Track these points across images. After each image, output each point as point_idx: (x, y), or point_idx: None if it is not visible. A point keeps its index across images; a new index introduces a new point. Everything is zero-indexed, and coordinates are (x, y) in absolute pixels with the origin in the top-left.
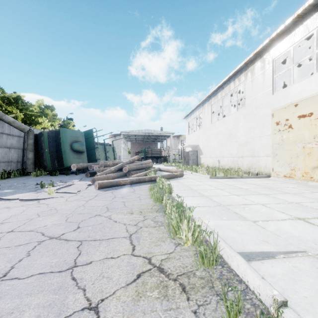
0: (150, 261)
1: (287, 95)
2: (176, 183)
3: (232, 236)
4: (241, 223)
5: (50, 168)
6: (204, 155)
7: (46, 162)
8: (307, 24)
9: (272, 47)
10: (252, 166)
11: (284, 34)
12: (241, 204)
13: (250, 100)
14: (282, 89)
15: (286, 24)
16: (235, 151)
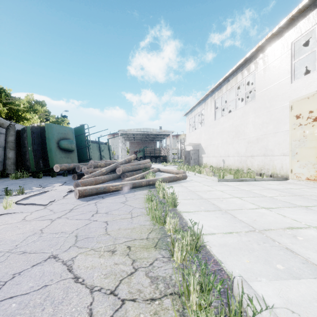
0: None
1: (311, 83)
2: (179, 187)
3: None
4: None
5: (34, 168)
6: (207, 155)
7: (29, 162)
8: None
9: (290, 28)
10: (264, 167)
11: (307, 10)
12: (284, 227)
13: (261, 91)
14: (304, 76)
15: None
16: (243, 149)
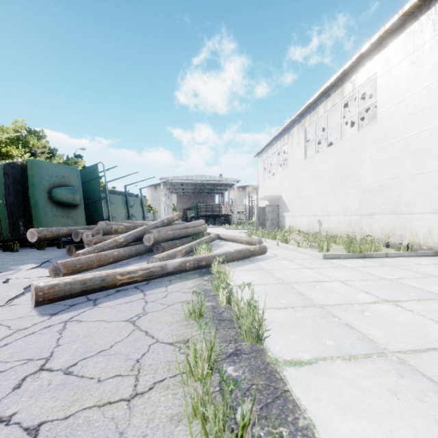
0: None
1: None
2: (256, 273)
3: None
4: None
5: (8, 235)
6: (292, 213)
7: None
8: None
9: None
10: (395, 232)
11: None
12: None
13: (389, 106)
14: None
15: None
16: (354, 204)
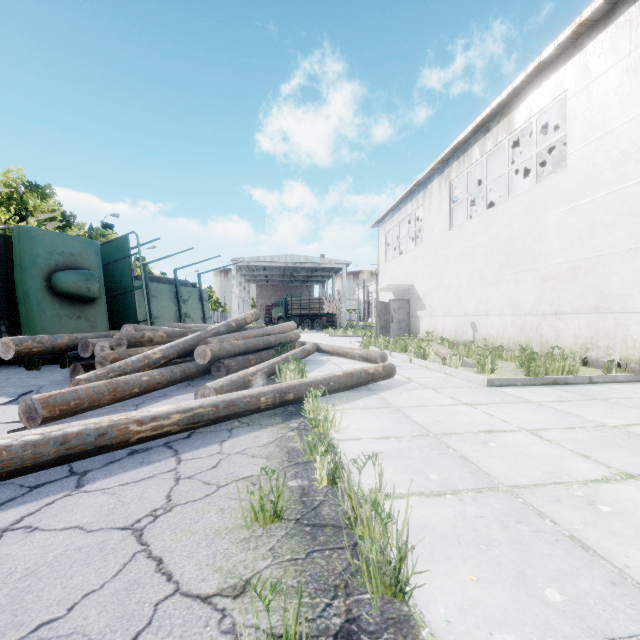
0: None
1: None
2: (381, 414)
3: None
4: None
5: None
6: (430, 311)
7: None
8: None
9: None
10: (597, 342)
11: None
12: None
13: (587, 142)
14: None
15: None
16: (529, 297)
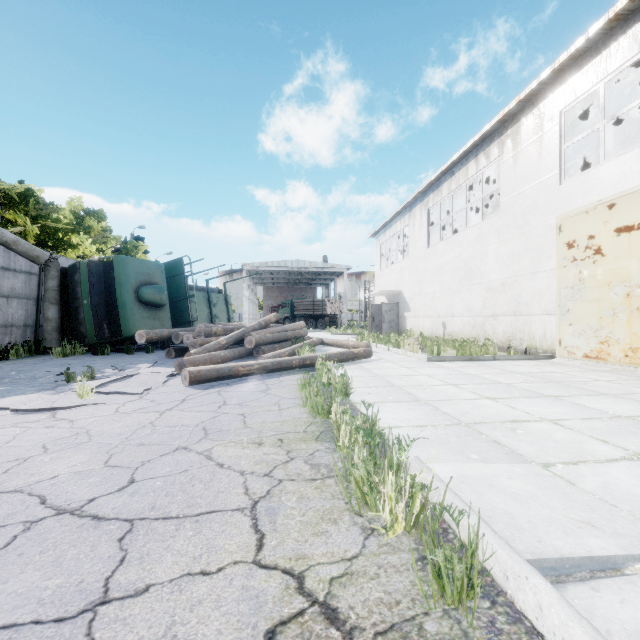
0: (301, 584)
1: (591, 185)
2: (357, 370)
3: (503, 508)
4: (516, 470)
5: (94, 338)
6: (414, 313)
7: (85, 326)
8: (636, 32)
9: (557, 85)
10: (515, 335)
11: (585, 56)
12: (505, 420)
13: (510, 196)
14: (581, 173)
15: (590, 34)
16: (478, 303)
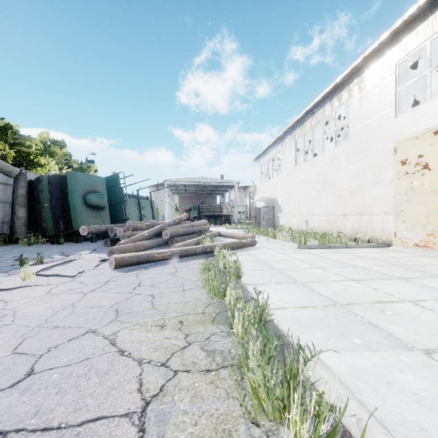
0: None
1: (420, 117)
2: (245, 256)
3: (415, 420)
4: (404, 360)
5: (52, 232)
6: (285, 213)
7: (46, 223)
8: None
9: (393, 44)
10: (361, 229)
11: (415, 21)
12: (372, 301)
13: (356, 128)
14: (412, 109)
15: (420, 3)
16: (332, 206)
